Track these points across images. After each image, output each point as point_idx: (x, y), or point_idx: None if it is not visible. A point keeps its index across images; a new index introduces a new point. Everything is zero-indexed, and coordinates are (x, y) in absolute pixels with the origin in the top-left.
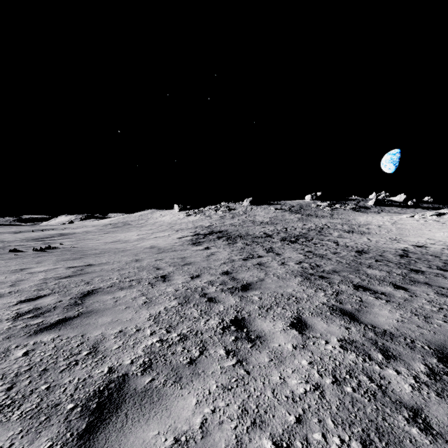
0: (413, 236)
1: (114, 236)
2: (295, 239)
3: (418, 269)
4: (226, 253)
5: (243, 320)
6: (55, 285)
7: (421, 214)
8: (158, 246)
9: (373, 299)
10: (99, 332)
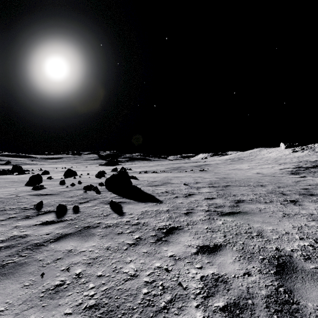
0: None
1: (233, 166)
2: None
3: None
4: None
5: (296, 201)
6: (215, 182)
7: None
8: (262, 173)
9: None
10: (235, 193)
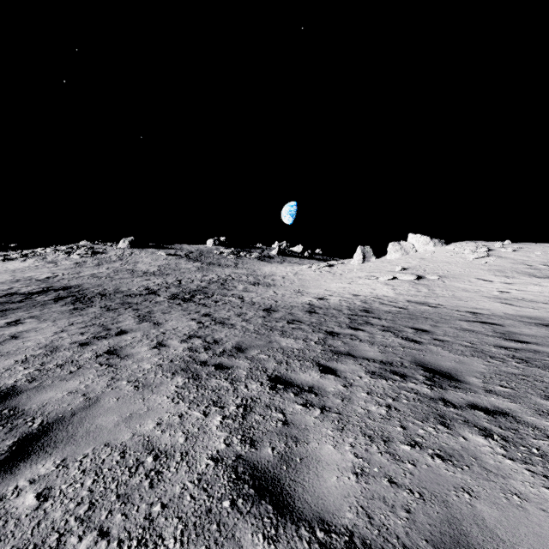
0: (313, 287)
1: None
2: (190, 295)
3: (332, 330)
4: (51, 332)
5: None
6: None
7: (317, 265)
8: None
9: (302, 410)
10: None
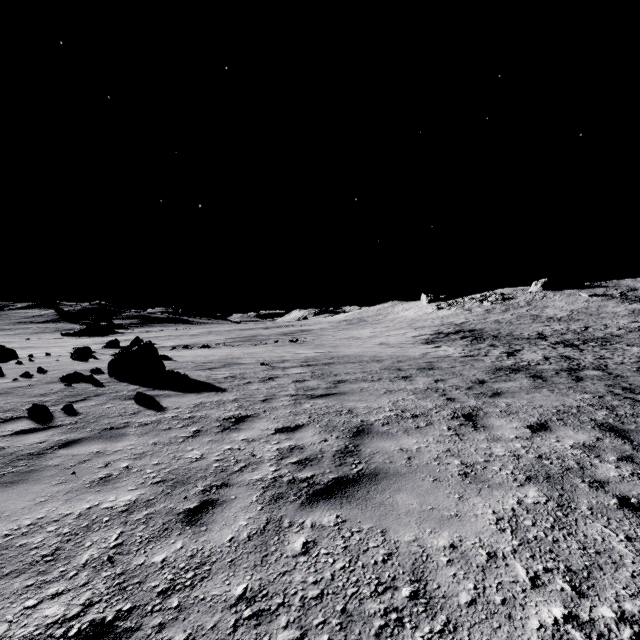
0: None
1: (348, 333)
2: (581, 342)
3: None
4: (451, 352)
5: (409, 376)
6: (313, 359)
7: None
8: (387, 343)
9: (525, 380)
10: (337, 372)
